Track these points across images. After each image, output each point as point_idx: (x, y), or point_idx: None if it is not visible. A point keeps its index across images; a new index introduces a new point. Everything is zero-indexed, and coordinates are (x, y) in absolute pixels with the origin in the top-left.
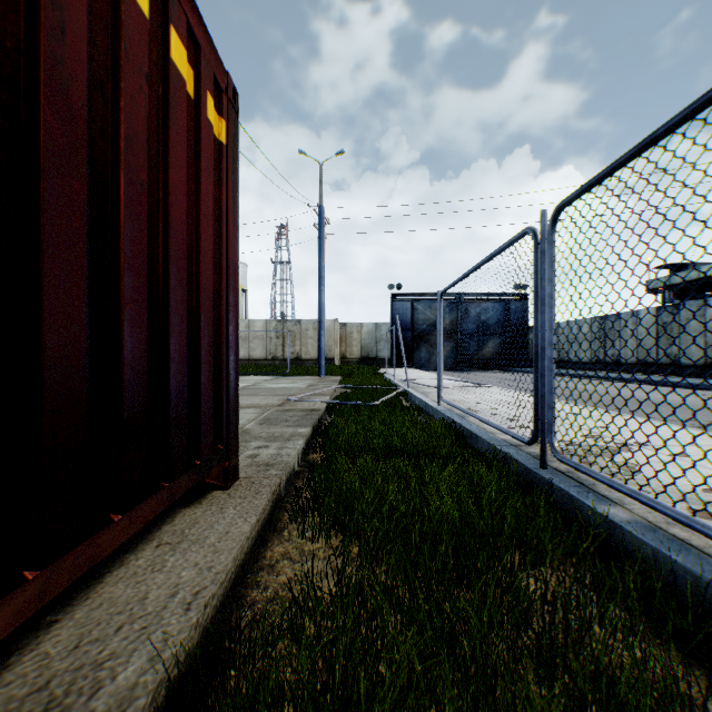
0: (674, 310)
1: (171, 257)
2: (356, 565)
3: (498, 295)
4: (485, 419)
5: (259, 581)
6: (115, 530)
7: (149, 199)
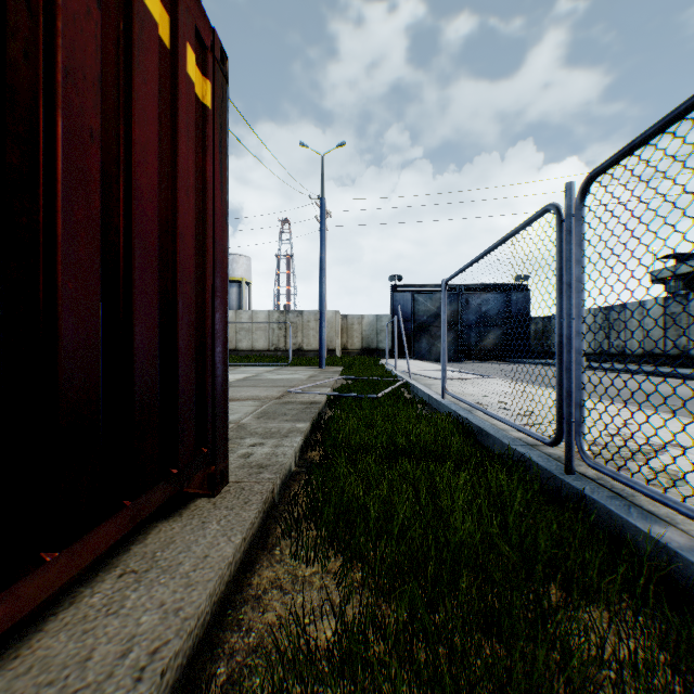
0: (683, 300)
1: (137, 229)
2: (358, 599)
3: (499, 286)
4: (497, 415)
5: (241, 619)
6: (46, 572)
7: (105, 155)
